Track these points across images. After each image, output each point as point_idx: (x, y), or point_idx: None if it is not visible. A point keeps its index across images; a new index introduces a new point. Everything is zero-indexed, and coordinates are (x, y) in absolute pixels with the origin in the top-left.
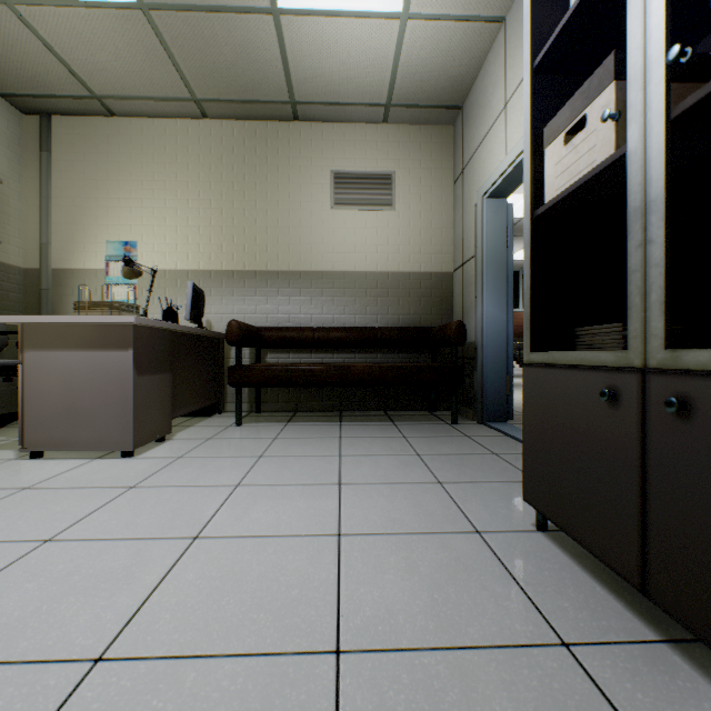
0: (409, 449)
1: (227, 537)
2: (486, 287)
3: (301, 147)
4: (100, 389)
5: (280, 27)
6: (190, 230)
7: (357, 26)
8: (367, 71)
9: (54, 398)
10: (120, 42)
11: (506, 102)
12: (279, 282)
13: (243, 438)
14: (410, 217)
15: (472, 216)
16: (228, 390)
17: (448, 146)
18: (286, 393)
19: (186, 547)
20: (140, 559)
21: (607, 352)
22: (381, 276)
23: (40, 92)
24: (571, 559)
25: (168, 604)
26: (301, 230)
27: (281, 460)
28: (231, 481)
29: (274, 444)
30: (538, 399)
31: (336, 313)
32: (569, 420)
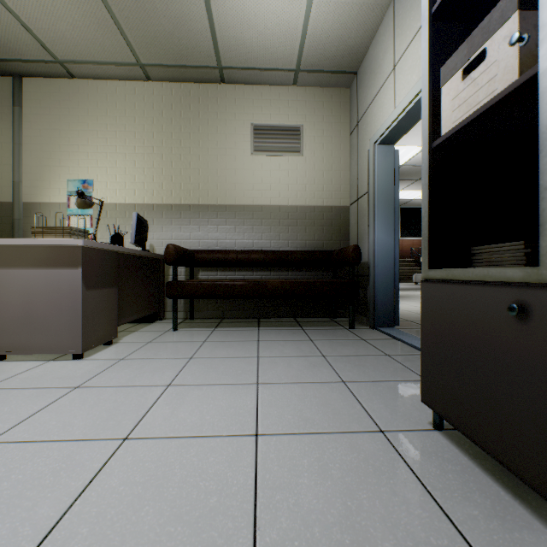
0: (315, 351)
1: (154, 438)
2: (377, 217)
3: (227, 104)
4: (54, 301)
5: (208, 1)
6: (136, 171)
7: (272, 1)
8: (280, 41)
9: (14, 309)
10: (76, 14)
11: (394, 65)
12: (209, 214)
13: (178, 341)
14: (315, 161)
15: (365, 160)
16: (167, 301)
17: (345, 104)
18: (214, 304)
19: (114, 449)
20: (70, 463)
21: (514, 268)
22: (291, 209)
23: (12, 57)
24: (470, 460)
25: (87, 516)
26: (227, 172)
27: (208, 361)
28: (164, 381)
29: (203, 347)
30: (436, 311)
31: (255, 239)
32: (470, 332)
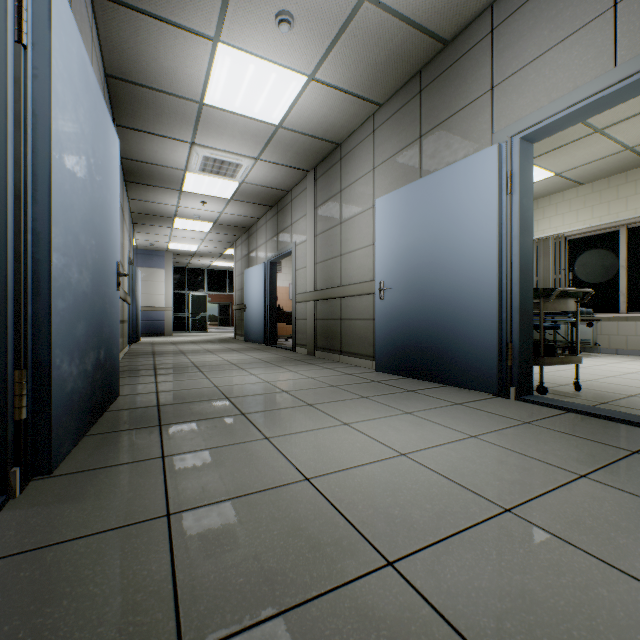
0: None
1: None
2: None
3: None
4: None
5: None
6: None
7: None
8: None
9: None
10: None
11: None
12: None
13: None
14: None
15: None
16: None
17: None
18: None
19: None
20: None
21: None
22: None
23: None
24: None
25: None
26: None
27: None
28: None
29: None
30: None
31: None
32: None
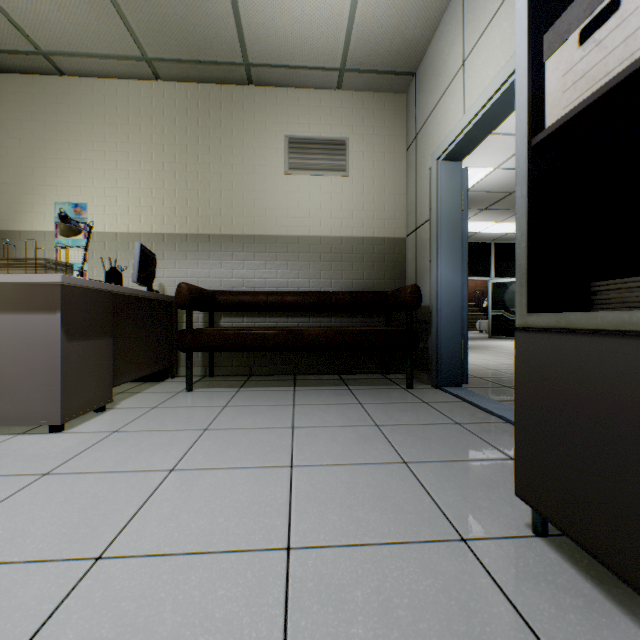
0: (366, 418)
1: (140, 556)
2: (441, 250)
3: (255, 111)
4: (23, 356)
5: None
6: (142, 193)
7: None
8: (321, 31)
9: None
10: None
11: (464, 59)
12: (233, 246)
13: (191, 406)
14: (364, 182)
15: (426, 180)
16: (181, 354)
17: (400, 113)
18: (240, 357)
19: (79, 576)
20: (6, 603)
21: None
22: (335, 240)
23: None
24: (595, 587)
25: None
26: (255, 194)
27: (228, 434)
28: (166, 464)
29: (223, 414)
30: (541, 373)
31: (290, 277)
32: (599, 405)
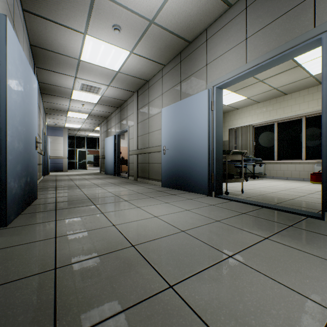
0: None
1: None
2: None
3: None
4: None
5: None
6: None
7: None
8: None
9: None
10: None
11: None
12: None
13: None
14: None
15: None
16: None
17: None
18: None
19: None
20: None
21: None
22: None
23: None
24: None
25: None
26: None
27: None
28: None
29: None
30: None
31: None
32: None
